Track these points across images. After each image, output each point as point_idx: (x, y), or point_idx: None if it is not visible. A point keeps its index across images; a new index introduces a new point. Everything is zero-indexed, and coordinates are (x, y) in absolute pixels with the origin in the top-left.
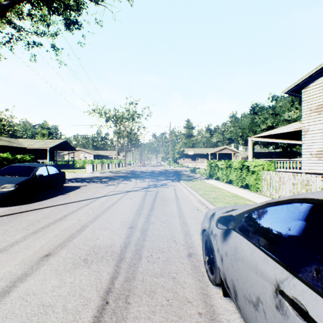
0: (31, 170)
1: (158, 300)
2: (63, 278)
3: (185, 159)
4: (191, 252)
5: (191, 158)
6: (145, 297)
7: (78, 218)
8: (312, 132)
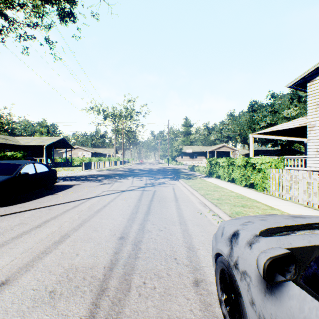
0: (15, 168)
1: None
2: None
3: (184, 157)
4: (198, 277)
5: (189, 156)
6: None
7: (60, 224)
8: (318, 128)
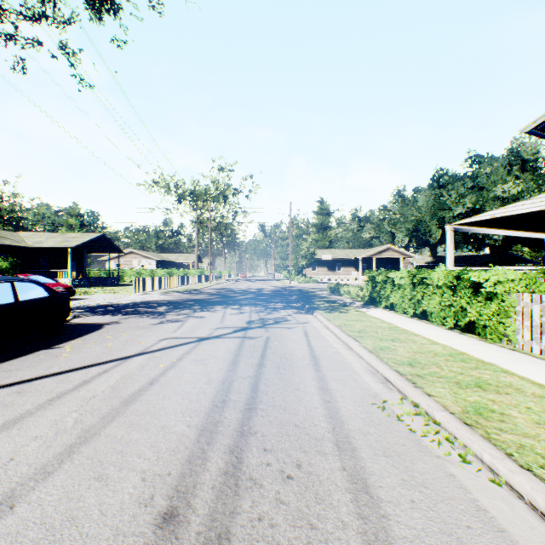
0: None
1: None
2: None
3: (318, 269)
4: None
5: (327, 267)
6: None
7: (14, 450)
8: None
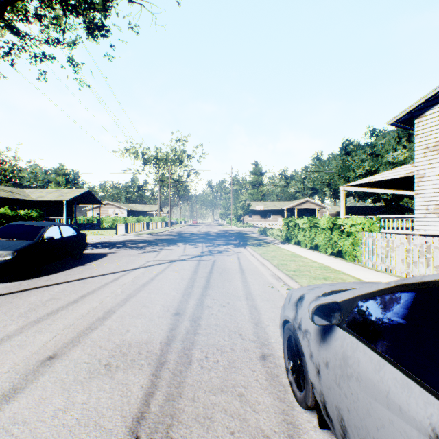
0: (37, 231)
1: (217, 433)
2: (72, 395)
3: (253, 216)
4: (265, 352)
5: (260, 215)
6: (197, 427)
7: (101, 299)
8: (429, 179)
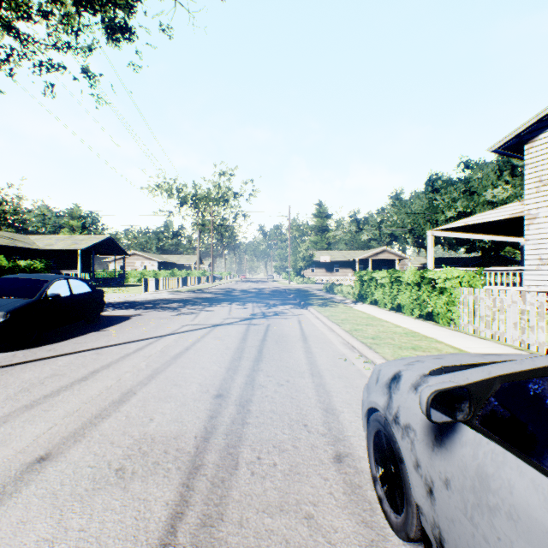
0: (38, 286)
1: None
2: (66, 517)
3: (316, 270)
4: (341, 450)
5: (325, 268)
6: None
7: (118, 376)
8: (542, 221)
